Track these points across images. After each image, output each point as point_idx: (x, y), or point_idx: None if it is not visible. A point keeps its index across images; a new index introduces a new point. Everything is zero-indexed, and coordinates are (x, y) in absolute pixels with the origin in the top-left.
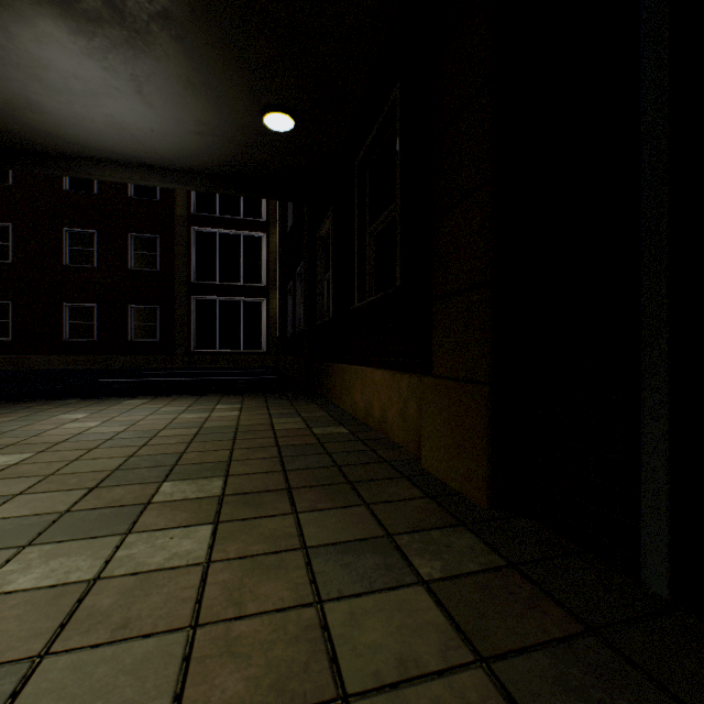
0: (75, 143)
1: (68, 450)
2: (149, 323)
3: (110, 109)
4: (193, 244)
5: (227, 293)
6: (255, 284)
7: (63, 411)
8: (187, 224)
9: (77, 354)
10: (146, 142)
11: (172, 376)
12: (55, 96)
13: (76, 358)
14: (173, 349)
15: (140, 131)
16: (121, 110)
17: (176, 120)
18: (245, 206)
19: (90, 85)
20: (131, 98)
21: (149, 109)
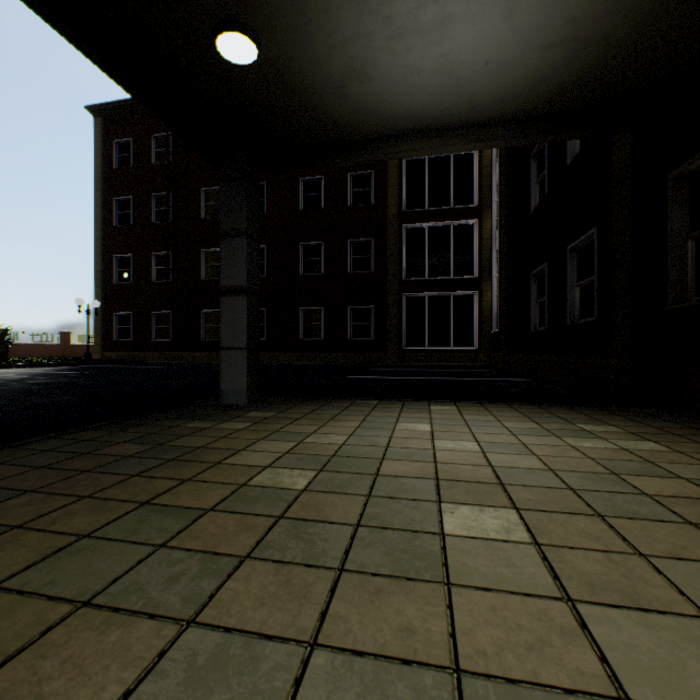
0: (383, 117)
1: (557, 512)
2: (364, 323)
3: (450, 43)
4: (403, 242)
5: (436, 288)
6: (466, 276)
7: (391, 417)
8: (398, 223)
9: (309, 352)
10: (467, 87)
11: (407, 375)
12: (395, 45)
13: (308, 355)
14: (385, 347)
15: (468, 70)
16: (463, 39)
17: (532, 29)
18: (455, 194)
19: (446, 5)
20: (489, 9)
21: (503, 22)
